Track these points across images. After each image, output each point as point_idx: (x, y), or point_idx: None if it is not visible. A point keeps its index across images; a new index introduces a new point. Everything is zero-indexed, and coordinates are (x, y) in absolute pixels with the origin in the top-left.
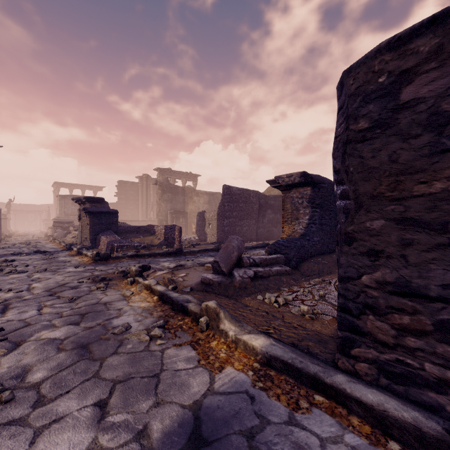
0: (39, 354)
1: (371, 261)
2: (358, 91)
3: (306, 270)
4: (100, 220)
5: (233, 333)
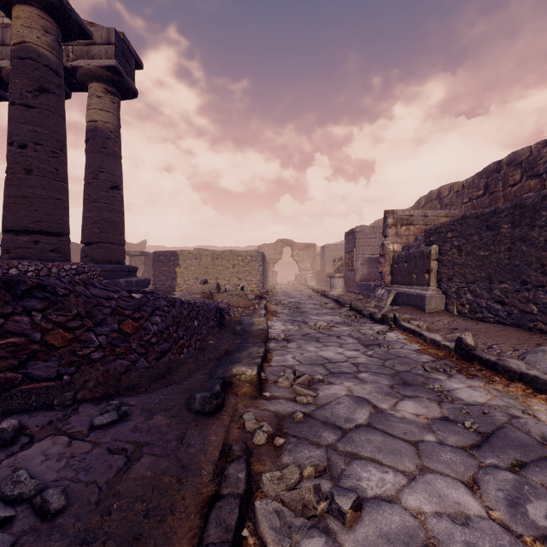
0: None
1: (157, 278)
2: (155, 255)
3: None
4: None
5: None
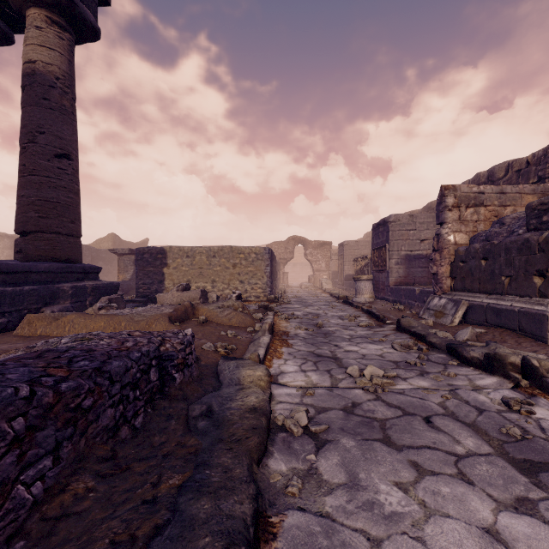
0: None
1: (140, 280)
2: (139, 253)
3: (132, 294)
4: None
5: None
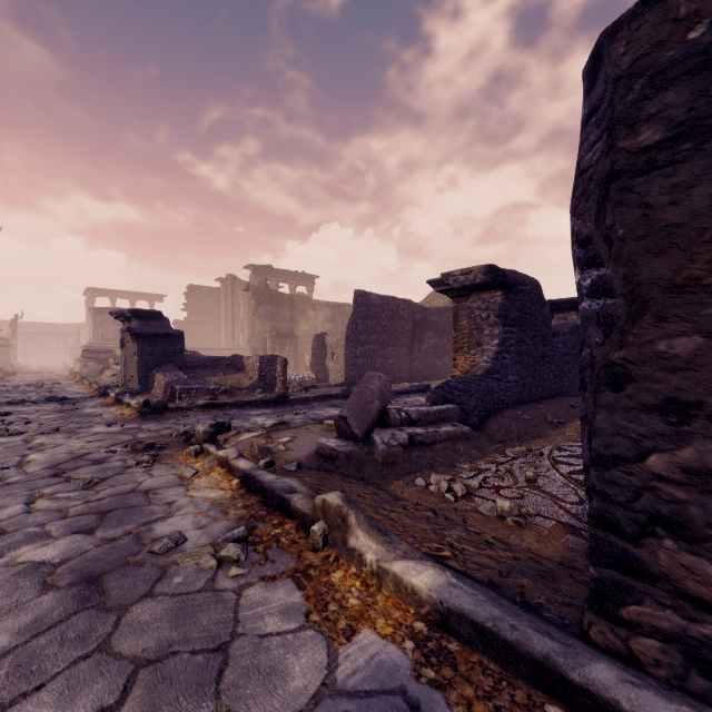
0: (5, 597)
1: (671, 425)
2: (639, 67)
3: (497, 431)
4: (154, 347)
5: (373, 557)
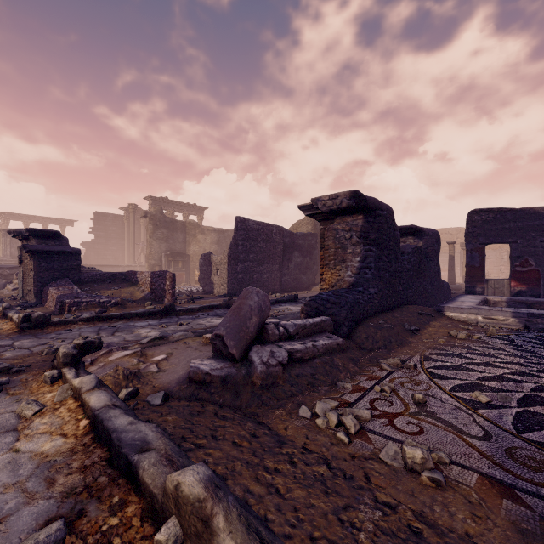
0: None
1: None
2: None
3: (365, 340)
4: (50, 263)
5: None
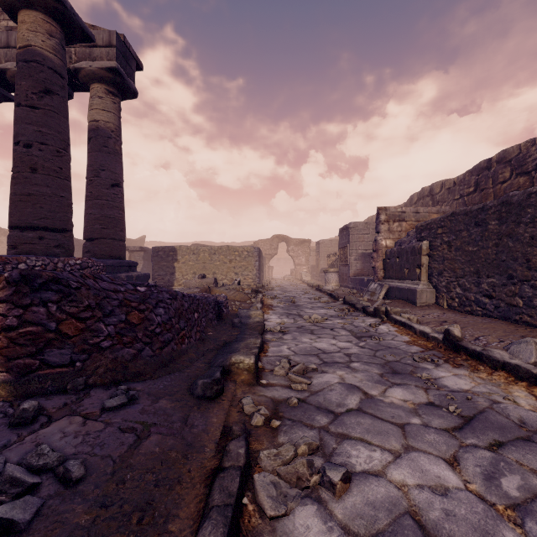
0: None
1: (156, 272)
2: (154, 251)
3: None
4: None
5: None
